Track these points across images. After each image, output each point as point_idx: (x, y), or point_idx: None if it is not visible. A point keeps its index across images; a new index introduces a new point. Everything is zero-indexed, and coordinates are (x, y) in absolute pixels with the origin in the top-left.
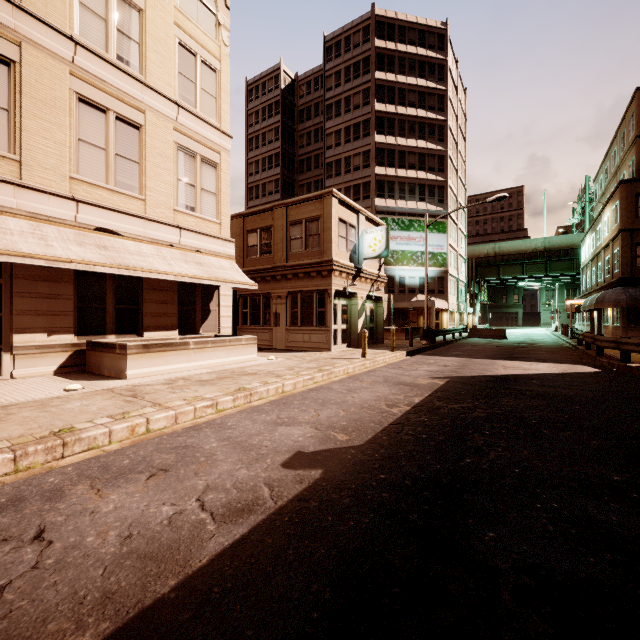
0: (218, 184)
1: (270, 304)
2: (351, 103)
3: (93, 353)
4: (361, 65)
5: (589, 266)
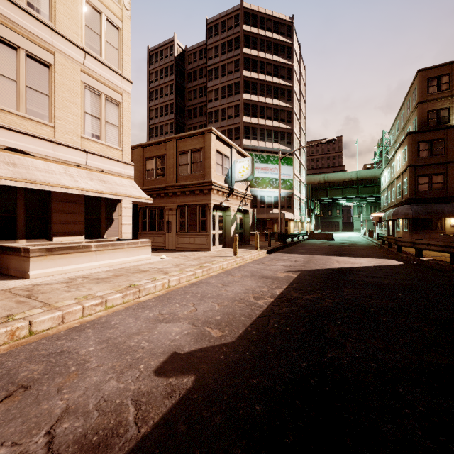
0: (120, 119)
1: (164, 215)
2: (226, 69)
3: (2, 256)
4: (233, 42)
5: (386, 190)
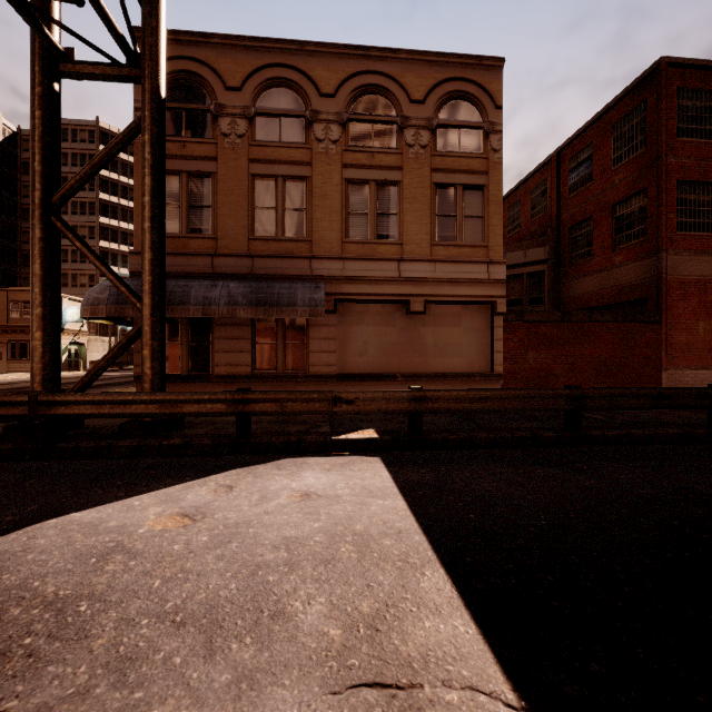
0: None
1: None
2: None
3: None
4: (88, 158)
5: None
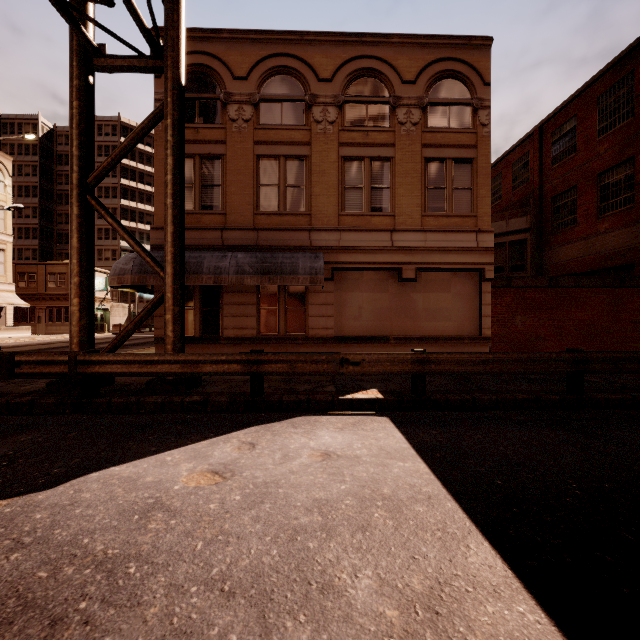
0: (6, 258)
1: (35, 312)
2: None
3: None
4: (111, 149)
5: None
